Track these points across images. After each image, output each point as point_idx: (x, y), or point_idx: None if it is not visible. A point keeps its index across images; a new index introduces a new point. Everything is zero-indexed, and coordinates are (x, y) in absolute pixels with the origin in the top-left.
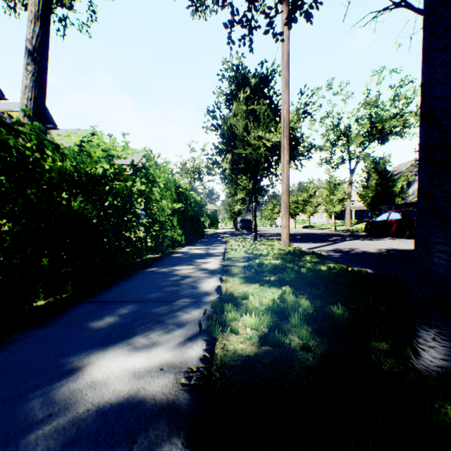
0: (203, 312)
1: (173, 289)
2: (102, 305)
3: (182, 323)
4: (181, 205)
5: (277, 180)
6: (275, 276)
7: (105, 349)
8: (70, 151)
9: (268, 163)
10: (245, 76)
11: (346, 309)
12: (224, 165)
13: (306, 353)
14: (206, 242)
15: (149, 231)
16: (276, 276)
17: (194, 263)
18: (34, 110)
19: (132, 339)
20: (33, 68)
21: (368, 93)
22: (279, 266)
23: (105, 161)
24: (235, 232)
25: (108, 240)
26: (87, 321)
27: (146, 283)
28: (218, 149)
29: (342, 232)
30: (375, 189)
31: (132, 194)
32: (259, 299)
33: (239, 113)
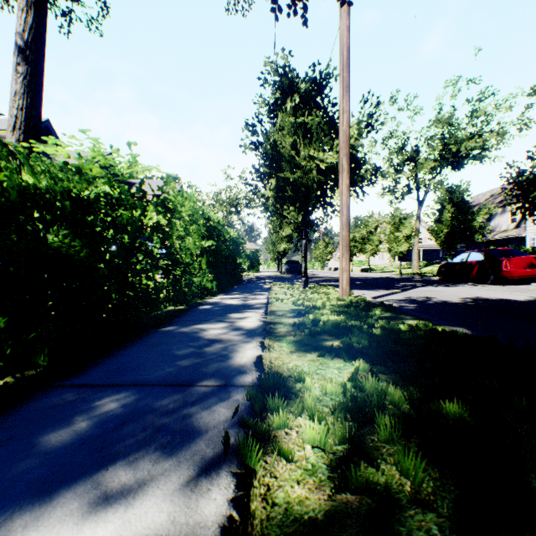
0: (233, 408)
1: (192, 363)
2: (79, 393)
3: (197, 433)
4: (212, 242)
5: (333, 212)
6: (337, 340)
7: (48, 501)
8: (50, 164)
9: (321, 191)
10: (293, 80)
11: (460, 403)
12: (266, 193)
13: (423, 513)
14: (244, 289)
15: (167, 276)
16: (340, 341)
17: (227, 319)
18: (27, 123)
19: (104, 471)
20: (25, 69)
21: (441, 108)
22: (342, 324)
23: (106, 182)
24: (280, 276)
25: (108, 289)
26: (42, 428)
27: (155, 352)
28: (259, 172)
29: (410, 276)
30: (451, 224)
31: (143, 226)
32: (320, 381)
33: (286, 127)
